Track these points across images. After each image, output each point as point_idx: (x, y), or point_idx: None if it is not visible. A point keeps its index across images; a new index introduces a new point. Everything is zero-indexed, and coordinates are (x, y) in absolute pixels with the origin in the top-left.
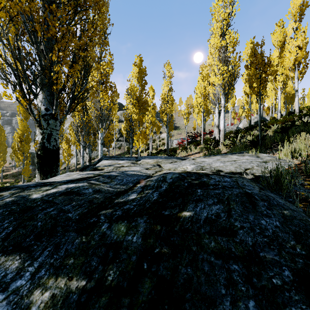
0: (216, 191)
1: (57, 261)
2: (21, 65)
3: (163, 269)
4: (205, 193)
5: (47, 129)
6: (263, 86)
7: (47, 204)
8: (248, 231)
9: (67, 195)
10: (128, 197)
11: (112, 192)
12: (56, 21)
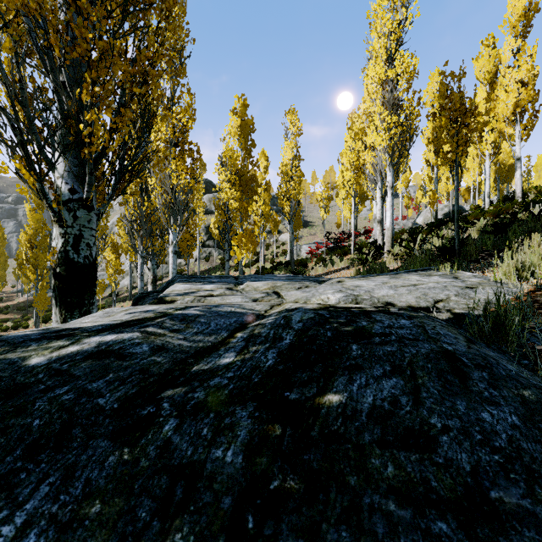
0: (387, 347)
1: (65, 510)
2: (25, 109)
3: (288, 530)
4: (366, 353)
5: (74, 227)
6: (463, 151)
7: (57, 379)
8: (458, 437)
9: (99, 359)
10: (219, 361)
11: (188, 350)
12: (89, 29)
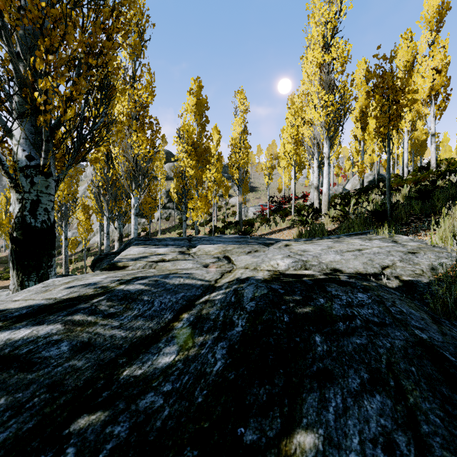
0: (355, 338)
1: None
2: None
3: None
4: (333, 349)
5: (31, 193)
6: (394, 125)
7: None
8: None
9: None
10: (156, 361)
11: (122, 343)
12: None
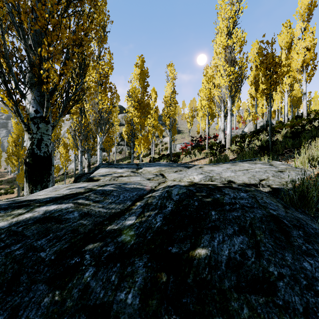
0: (234, 213)
1: None
2: (6, 61)
3: None
4: (221, 217)
5: (37, 134)
6: (274, 88)
7: (13, 238)
8: (290, 283)
9: (43, 223)
10: (124, 223)
11: (105, 215)
12: (46, 11)
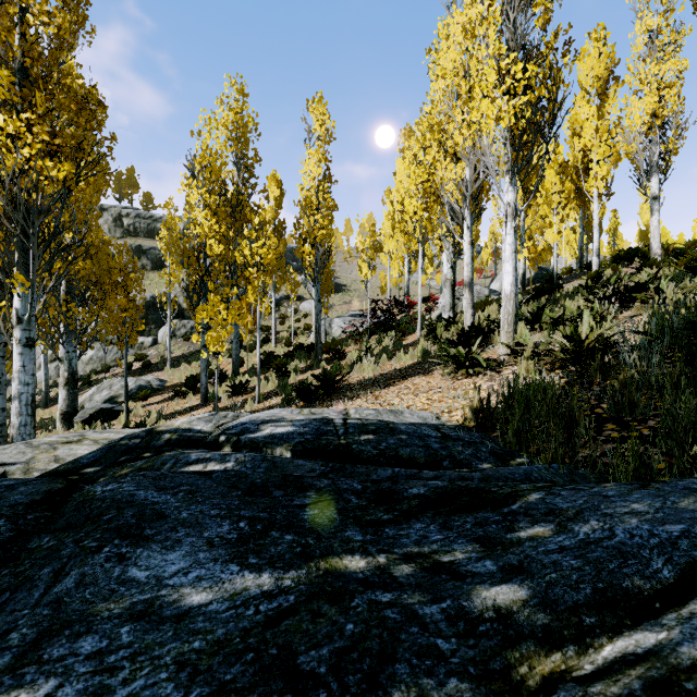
0: None
1: None
2: None
3: None
4: None
5: None
6: None
7: None
8: None
9: None
10: None
11: None
12: None
